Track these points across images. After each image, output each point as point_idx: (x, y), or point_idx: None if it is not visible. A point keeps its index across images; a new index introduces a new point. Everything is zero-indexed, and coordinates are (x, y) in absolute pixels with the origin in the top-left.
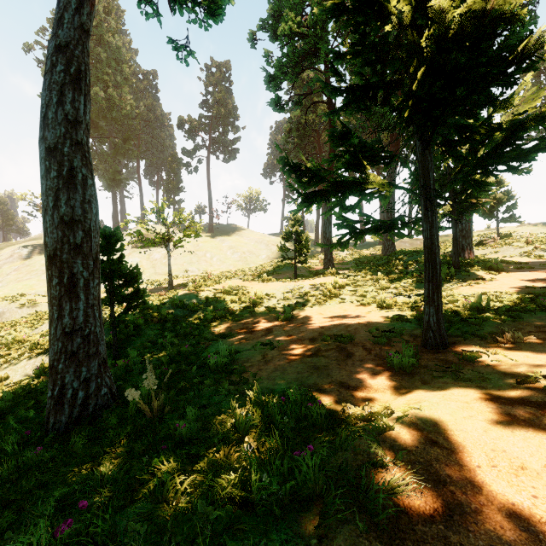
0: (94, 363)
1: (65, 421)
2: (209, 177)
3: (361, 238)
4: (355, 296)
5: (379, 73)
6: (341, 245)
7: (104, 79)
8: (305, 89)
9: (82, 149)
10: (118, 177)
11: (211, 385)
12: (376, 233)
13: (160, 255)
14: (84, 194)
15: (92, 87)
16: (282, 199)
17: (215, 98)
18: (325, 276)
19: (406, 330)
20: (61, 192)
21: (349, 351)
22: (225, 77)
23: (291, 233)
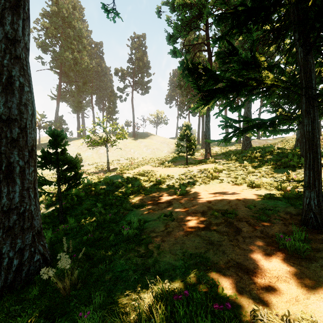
0: (28, 235)
1: (1, 285)
2: (133, 104)
3: (241, 134)
4: (230, 178)
5: (258, 2)
6: (225, 140)
7: (72, 47)
8: (193, 42)
9: (20, 62)
10: (80, 105)
11: (122, 255)
12: (258, 129)
13: (104, 151)
14: (20, 98)
15: (65, 52)
16: (177, 116)
17: (136, 56)
18: (207, 164)
19: (280, 207)
20: (0, 95)
21: (236, 226)
22: (142, 43)
23: (184, 135)
